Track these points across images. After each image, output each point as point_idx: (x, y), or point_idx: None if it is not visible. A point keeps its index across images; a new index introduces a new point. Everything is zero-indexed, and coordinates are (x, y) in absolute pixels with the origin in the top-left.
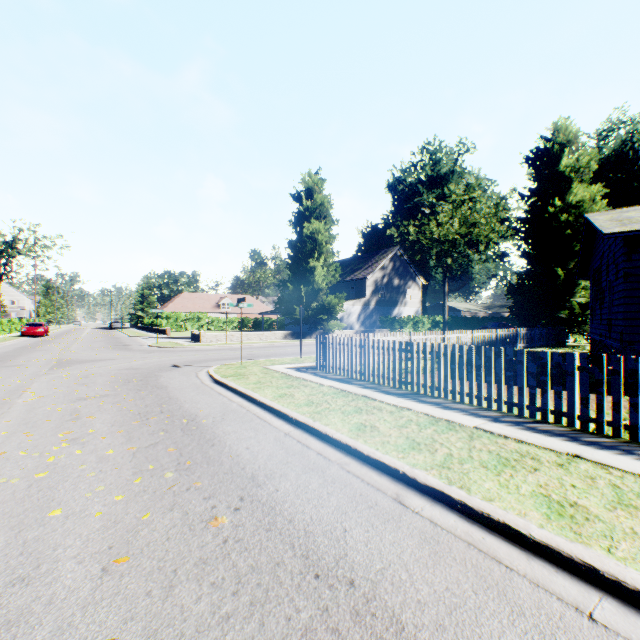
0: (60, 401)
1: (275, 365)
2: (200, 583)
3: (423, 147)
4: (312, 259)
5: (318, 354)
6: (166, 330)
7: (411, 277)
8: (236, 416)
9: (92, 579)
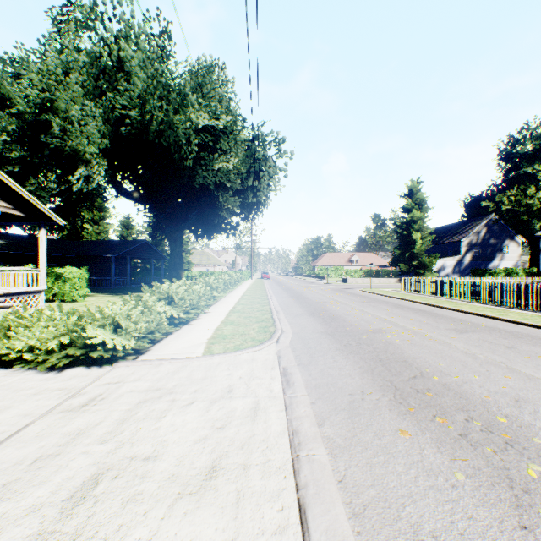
0: (325, 292)
1: (384, 289)
2: (370, 300)
3: (522, 128)
4: (412, 234)
5: (401, 285)
6: (324, 277)
7: (508, 236)
8: (371, 295)
9: (358, 300)
